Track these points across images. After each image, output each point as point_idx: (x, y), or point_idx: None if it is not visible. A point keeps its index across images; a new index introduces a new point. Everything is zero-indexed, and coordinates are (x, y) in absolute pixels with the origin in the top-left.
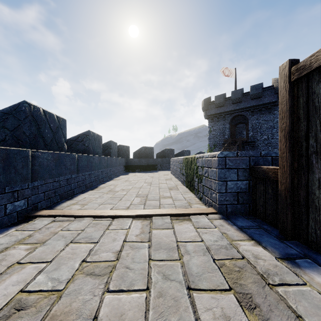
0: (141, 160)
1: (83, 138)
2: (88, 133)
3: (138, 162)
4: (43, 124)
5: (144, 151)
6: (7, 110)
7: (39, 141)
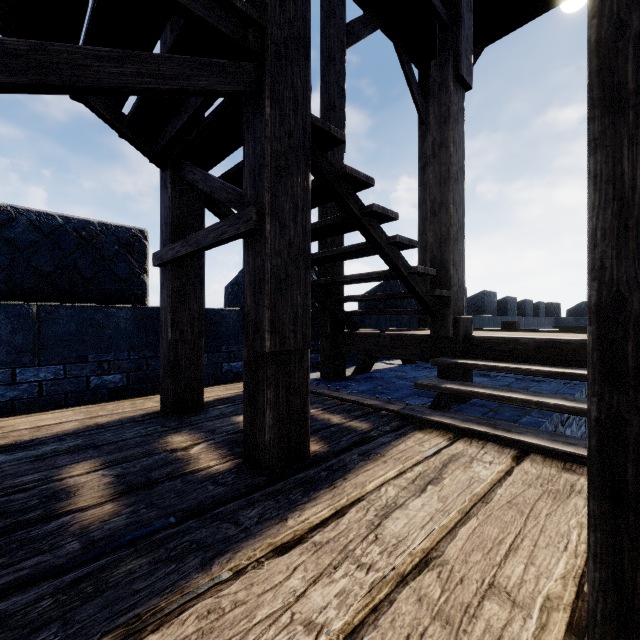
0: (579, 320)
1: (520, 305)
2: (524, 301)
3: (574, 323)
4: (511, 304)
5: (584, 308)
6: (500, 300)
7: (510, 312)
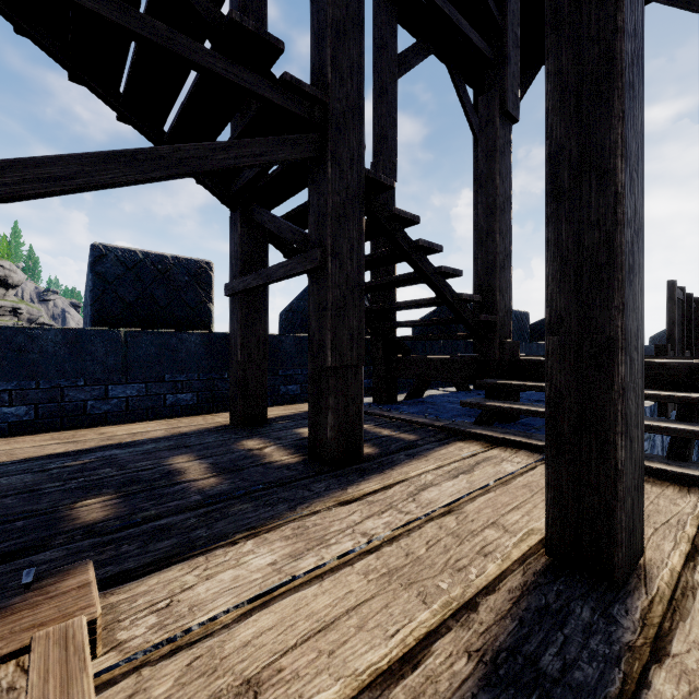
0: None
1: None
2: None
3: None
4: None
5: None
6: None
7: None
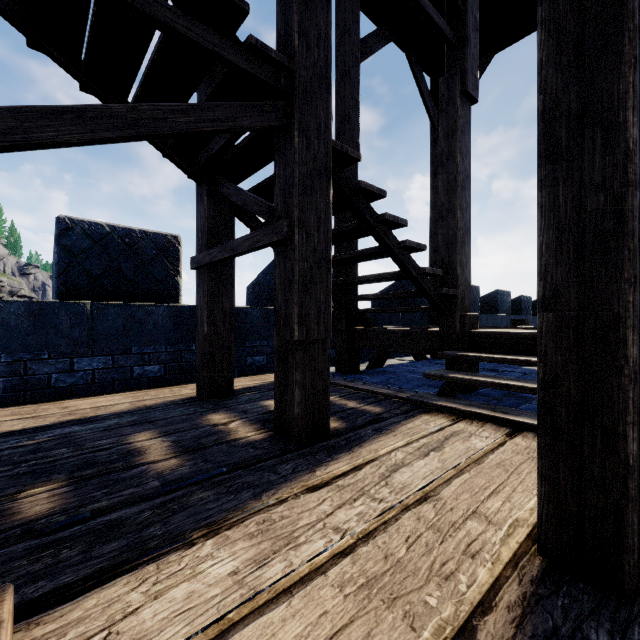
0: None
1: (535, 304)
2: None
3: None
4: (525, 303)
5: None
6: (514, 299)
7: (524, 311)
